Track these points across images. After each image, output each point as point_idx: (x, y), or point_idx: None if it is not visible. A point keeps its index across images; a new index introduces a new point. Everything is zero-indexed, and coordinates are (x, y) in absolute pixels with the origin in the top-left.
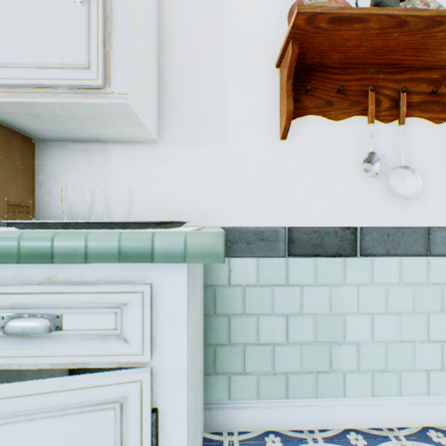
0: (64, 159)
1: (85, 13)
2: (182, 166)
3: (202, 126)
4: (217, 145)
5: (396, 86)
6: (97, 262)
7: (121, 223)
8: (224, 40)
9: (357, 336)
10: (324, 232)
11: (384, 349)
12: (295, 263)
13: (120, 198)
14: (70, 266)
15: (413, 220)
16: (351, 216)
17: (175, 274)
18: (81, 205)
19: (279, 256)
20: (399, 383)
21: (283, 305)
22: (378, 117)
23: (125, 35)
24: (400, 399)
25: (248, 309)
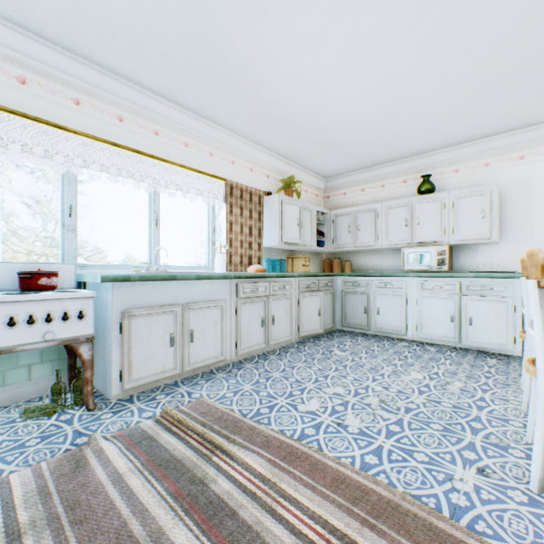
0: (458, 251)
1: (483, 220)
2: (509, 251)
3: (519, 236)
4: (526, 242)
5: None
6: (501, 278)
7: (500, 272)
8: (530, 203)
9: None
10: None
11: None
12: None
13: (481, 263)
14: (494, 279)
15: None
16: None
17: (518, 281)
18: (465, 266)
19: None
20: None
21: None
22: None
23: (496, 224)
24: None
25: None
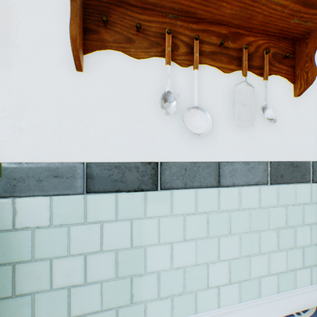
0: None
1: None
2: None
3: None
4: None
5: (193, 34)
6: None
7: None
8: None
9: (158, 265)
10: (126, 167)
11: (182, 274)
12: (95, 199)
13: None
14: None
15: (207, 156)
16: (152, 152)
17: None
18: None
19: (76, 193)
20: (196, 302)
21: (81, 244)
22: (177, 60)
23: None
24: (196, 316)
25: (39, 253)
